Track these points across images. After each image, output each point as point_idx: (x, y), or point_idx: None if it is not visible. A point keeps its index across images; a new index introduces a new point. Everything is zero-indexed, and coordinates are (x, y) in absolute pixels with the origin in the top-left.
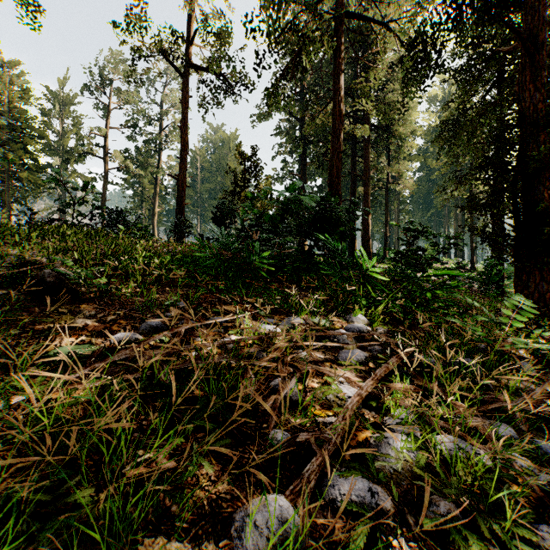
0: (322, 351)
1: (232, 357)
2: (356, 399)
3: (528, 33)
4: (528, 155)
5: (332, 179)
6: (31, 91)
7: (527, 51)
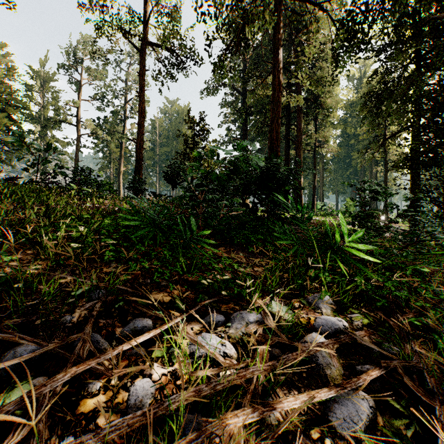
0: (297, 390)
1: None
2: None
3: None
4: None
5: (272, 141)
6: (15, 69)
7: None
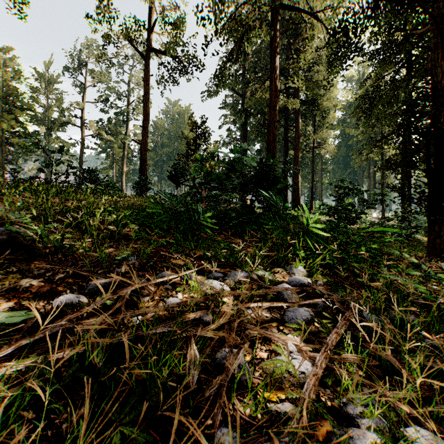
0: (268, 309)
1: (176, 326)
2: (312, 381)
3: (440, 17)
4: (440, 123)
5: (269, 143)
6: (21, 72)
7: (439, 32)
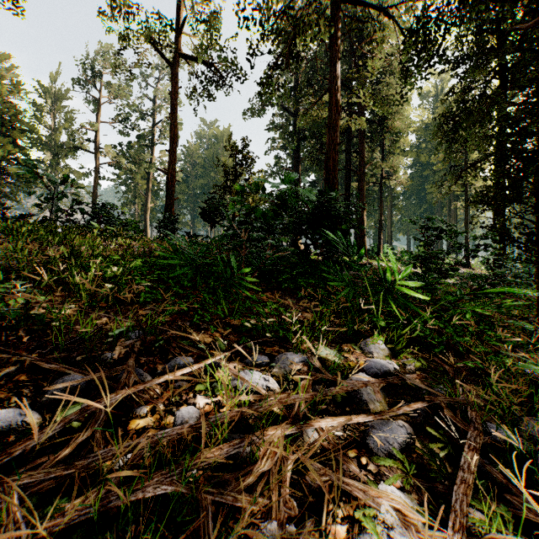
0: None
1: (181, 483)
2: None
3: None
4: None
5: (328, 172)
6: (21, 85)
7: None
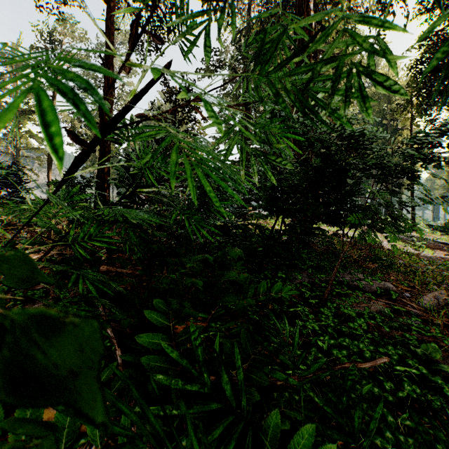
0: None
1: None
2: None
3: None
4: None
5: None
6: None
7: None
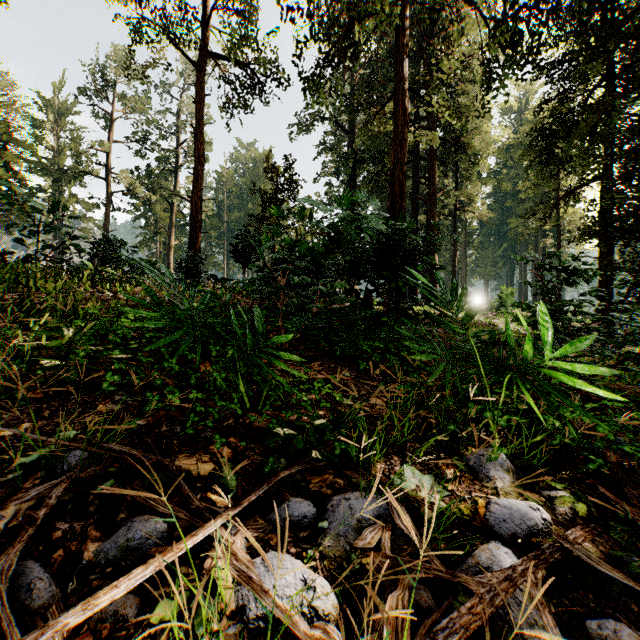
0: None
1: None
2: None
3: None
4: None
5: (393, 199)
6: (16, 96)
7: None
